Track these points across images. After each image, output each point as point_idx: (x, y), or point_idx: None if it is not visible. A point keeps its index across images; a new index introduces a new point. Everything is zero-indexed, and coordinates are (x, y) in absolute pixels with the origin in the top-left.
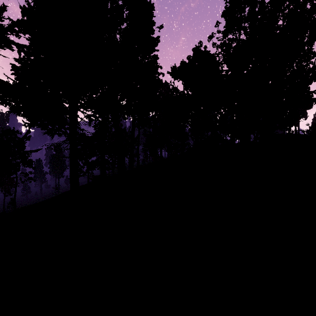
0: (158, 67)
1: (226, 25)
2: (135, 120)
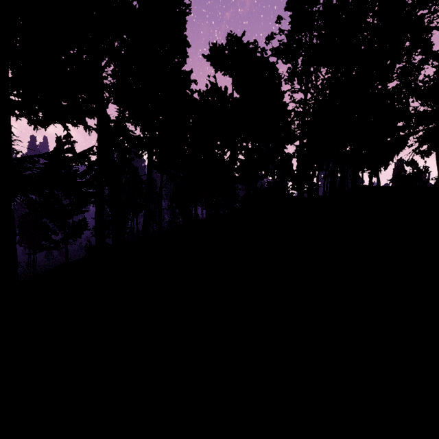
0: (190, 73)
1: (293, 20)
2: (152, 155)
